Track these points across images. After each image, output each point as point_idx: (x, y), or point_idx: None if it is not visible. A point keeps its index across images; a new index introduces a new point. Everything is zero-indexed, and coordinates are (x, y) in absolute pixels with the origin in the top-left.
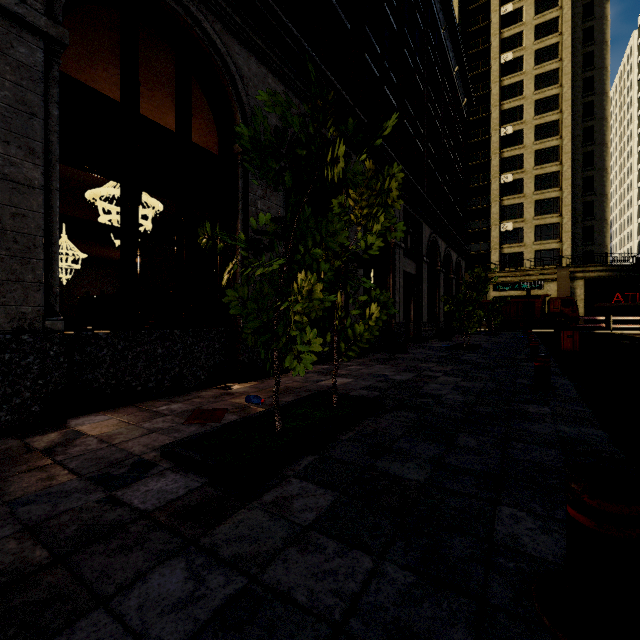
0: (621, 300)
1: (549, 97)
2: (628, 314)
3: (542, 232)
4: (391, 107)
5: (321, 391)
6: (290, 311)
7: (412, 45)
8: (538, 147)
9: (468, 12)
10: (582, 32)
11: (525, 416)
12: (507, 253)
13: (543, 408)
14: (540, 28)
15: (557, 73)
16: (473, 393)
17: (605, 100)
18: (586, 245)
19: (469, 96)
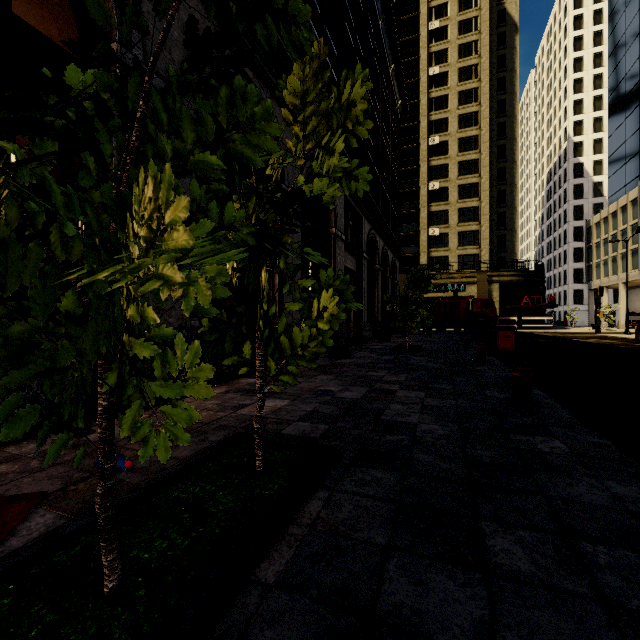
0: (528, 302)
1: (470, 113)
2: (533, 315)
3: (464, 238)
4: (331, 81)
5: (239, 433)
6: (120, 295)
7: (353, 22)
8: (461, 159)
9: (400, 22)
10: (496, 58)
11: (546, 463)
12: (434, 256)
13: (554, 442)
14: (463, 48)
15: (477, 92)
16: (451, 418)
17: (515, 122)
18: (500, 252)
19: (403, 98)
